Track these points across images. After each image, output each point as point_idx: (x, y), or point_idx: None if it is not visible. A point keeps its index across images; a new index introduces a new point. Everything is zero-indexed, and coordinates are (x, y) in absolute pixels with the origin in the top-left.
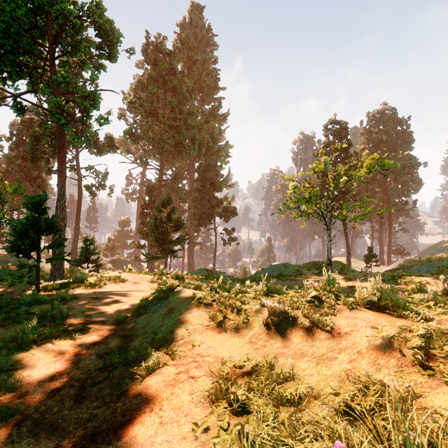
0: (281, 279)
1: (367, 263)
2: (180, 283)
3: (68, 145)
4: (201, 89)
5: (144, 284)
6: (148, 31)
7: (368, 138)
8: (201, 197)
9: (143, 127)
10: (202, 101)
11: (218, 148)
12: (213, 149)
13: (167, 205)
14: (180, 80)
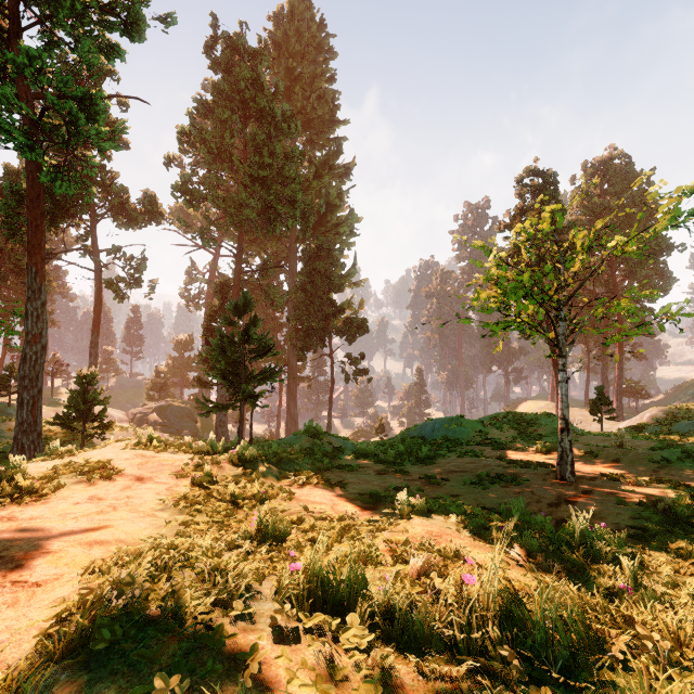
0: (455, 451)
1: (593, 414)
2: (247, 474)
3: (76, 209)
4: (309, 123)
5: (158, 483)
6: (215, 15)
7: (585, 205)
8: (309, 302)
9: (208, 179)
10: (311, 143)
11: (337, 221)
12: (329, 223)
13: (244, 312)
14: (271, 100)
